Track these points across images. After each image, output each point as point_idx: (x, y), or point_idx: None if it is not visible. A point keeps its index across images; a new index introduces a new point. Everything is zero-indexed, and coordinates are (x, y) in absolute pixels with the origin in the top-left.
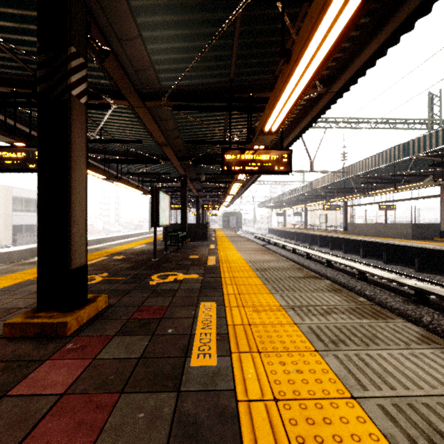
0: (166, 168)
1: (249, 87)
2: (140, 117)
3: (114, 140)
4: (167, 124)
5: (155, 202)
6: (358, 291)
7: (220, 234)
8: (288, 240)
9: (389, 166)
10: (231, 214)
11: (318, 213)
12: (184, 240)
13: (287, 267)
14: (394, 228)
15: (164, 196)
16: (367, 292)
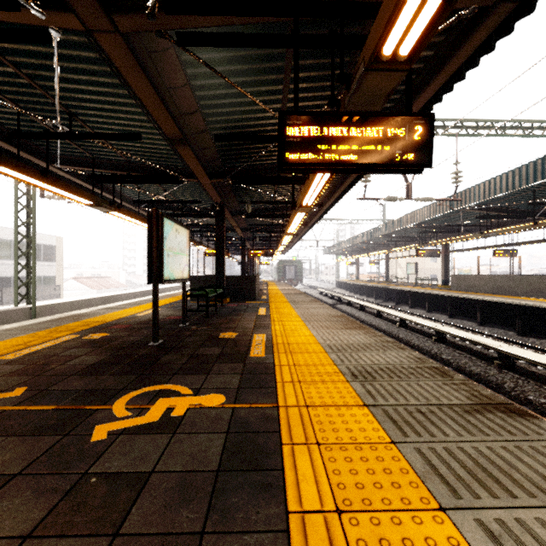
0: (195, 195)
1: None
2: (116, 66)
3: (94, 134)
4: (180, 99)
5: (155, 237)
6: (512, 393)
7: (275, 289)
8: (364, 297)
9: (524, 190)
10: (288, 263)
11: (401, 261)
12: (219, 301)
13: (411, 366)
14: (526, 282)
15: (176, 229)
16: (531, 396)
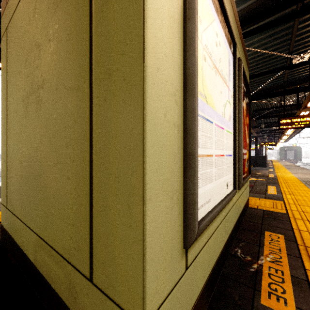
0: None
1: (297, 81)
2: None
3: None
4: None
5: None
6: None
7: (277, 163)
8: None
9: None
10: (288, 148)
11: None
12: None
13: None
14: None
15: None
16: None
